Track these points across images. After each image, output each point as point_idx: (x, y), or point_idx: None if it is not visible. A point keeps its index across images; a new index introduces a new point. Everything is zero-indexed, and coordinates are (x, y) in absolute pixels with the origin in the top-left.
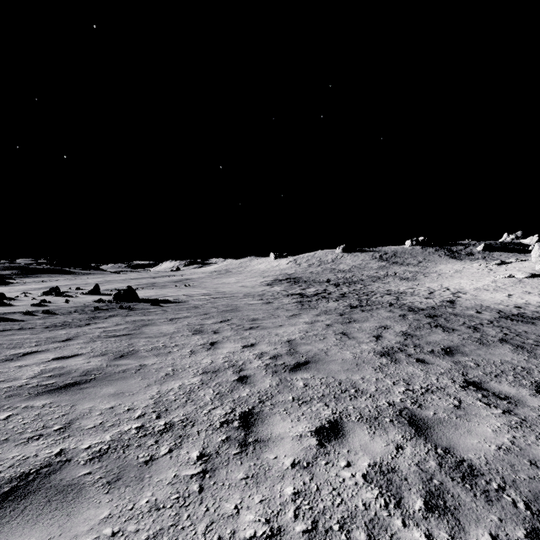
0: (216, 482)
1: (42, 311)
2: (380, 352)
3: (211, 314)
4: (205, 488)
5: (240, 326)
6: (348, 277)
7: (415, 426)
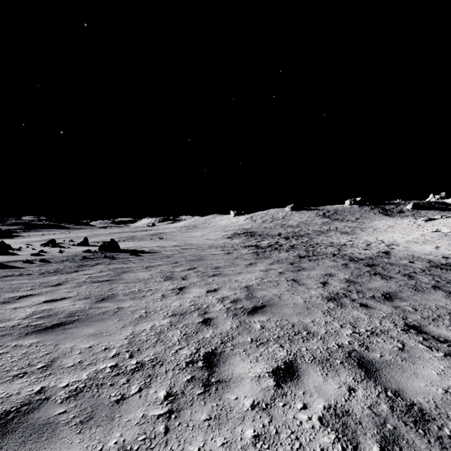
0: (181, 423)
1: (39, 260)
2: (327, 297)
3: (180, 262)
4: (170, 430)
5: (204, 273)
6: (296, 231)
7: (364, 368)
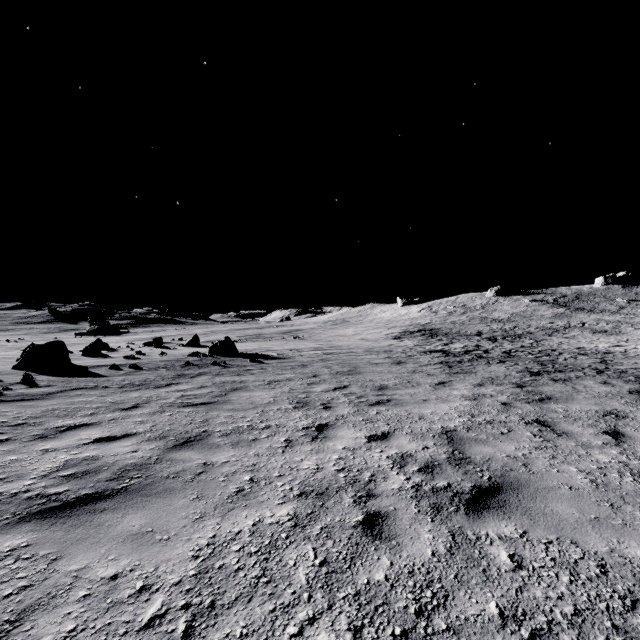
0: None
1: (129, 365)
2: None
3: (321, 376)
4: None
5: (361, 397)
6: (508, 328)
7: None
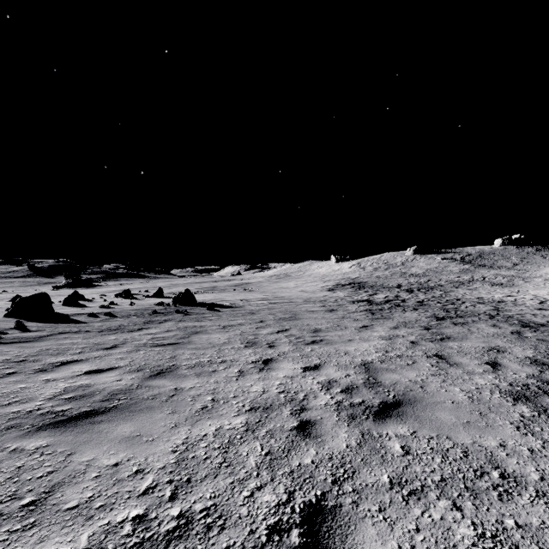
0: None
1: (105, 313)
2: (509, 392)
3: (267, 322)
4: None
5: (299, 338)
6: (423, 282)
7: None
